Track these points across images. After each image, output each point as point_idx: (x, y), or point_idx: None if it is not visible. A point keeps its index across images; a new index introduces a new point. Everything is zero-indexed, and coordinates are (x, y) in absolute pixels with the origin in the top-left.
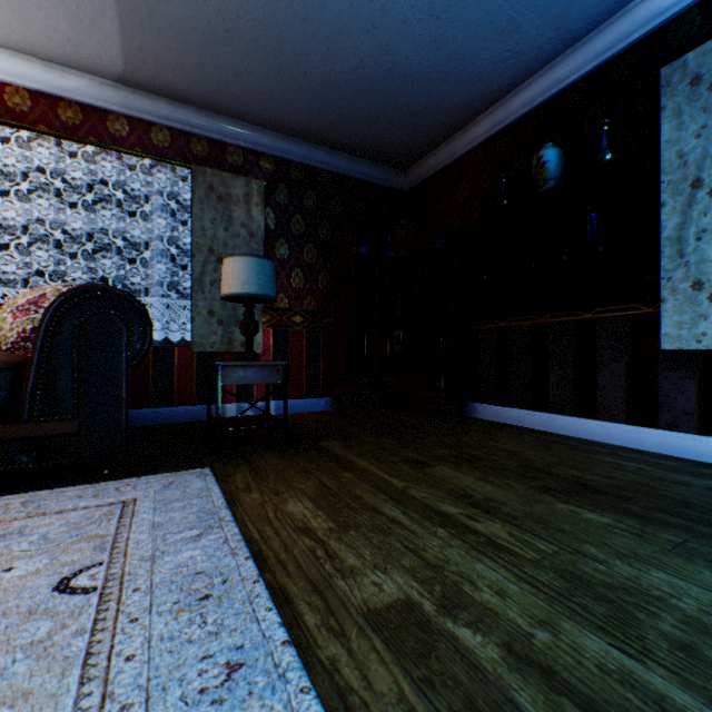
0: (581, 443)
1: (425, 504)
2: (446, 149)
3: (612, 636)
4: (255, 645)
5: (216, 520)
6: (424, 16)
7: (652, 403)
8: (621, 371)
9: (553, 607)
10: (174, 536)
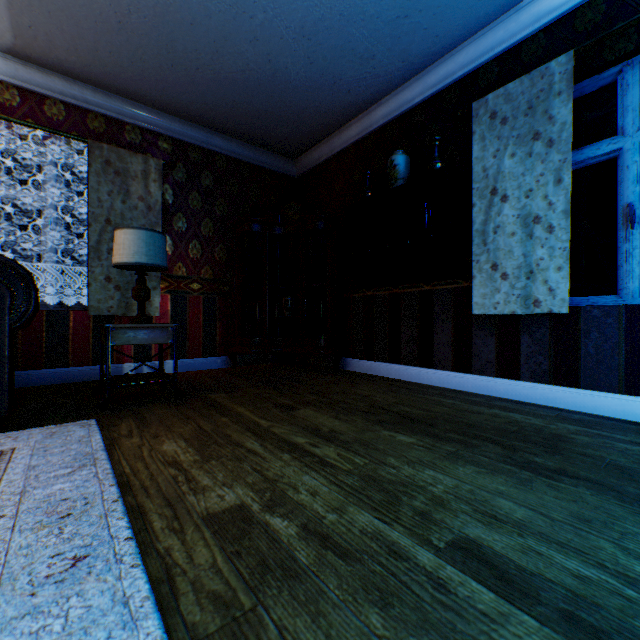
0: (421, 387)
1: (281, 437)
2: (327, 145)
3: (379, 512)
4: (102, 544)
5: (91, 460)
6: (297, 36)
7: (468, 354)
8: (449, 330)
9: (347, 499)
10: (47, 475)
